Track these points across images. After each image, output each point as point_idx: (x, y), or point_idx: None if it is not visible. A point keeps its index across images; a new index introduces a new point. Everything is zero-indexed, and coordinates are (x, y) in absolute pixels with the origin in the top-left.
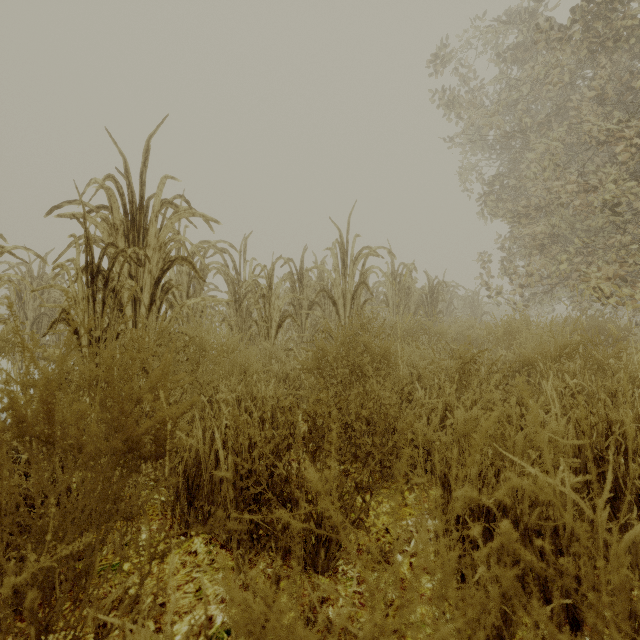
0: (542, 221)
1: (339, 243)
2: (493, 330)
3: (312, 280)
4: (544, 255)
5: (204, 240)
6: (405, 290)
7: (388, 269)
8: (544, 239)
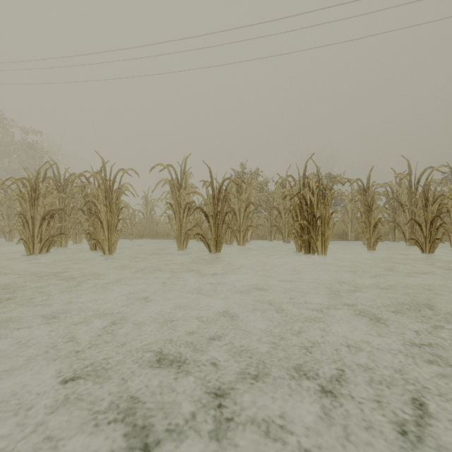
0: None
1: None
2: None
3: None
4: None
5: None
6: None
7: None
8: None
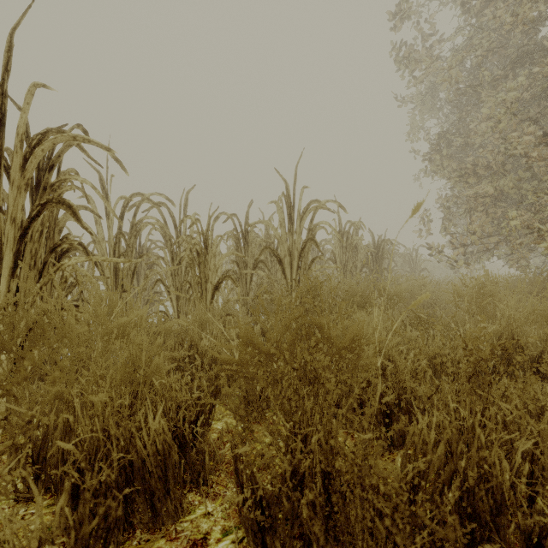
0: (484, 181)
1: (285, 197)
2: (462, 293)
3: (259, 237)
4: (485, 214)
5: (137, 192)
6: (353, 248)
7: (335, 226)
8: (485, 198)
